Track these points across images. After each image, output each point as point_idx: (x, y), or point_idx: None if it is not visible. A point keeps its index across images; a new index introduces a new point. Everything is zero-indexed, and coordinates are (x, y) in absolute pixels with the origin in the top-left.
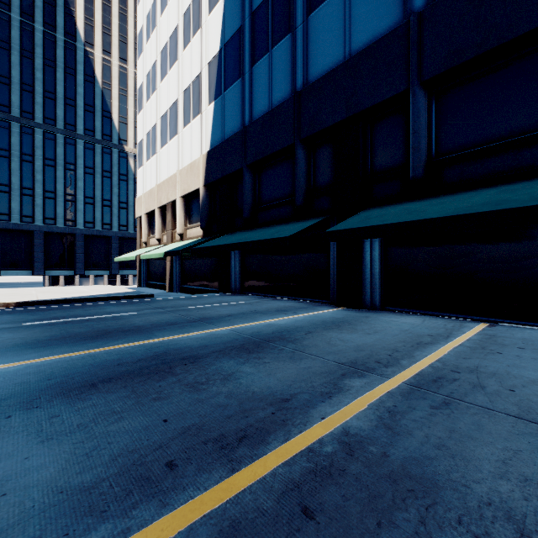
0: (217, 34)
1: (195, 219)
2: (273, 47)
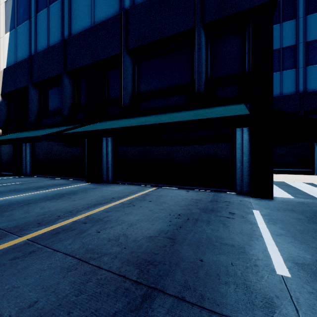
0: None
1: None
2: (50, 4)
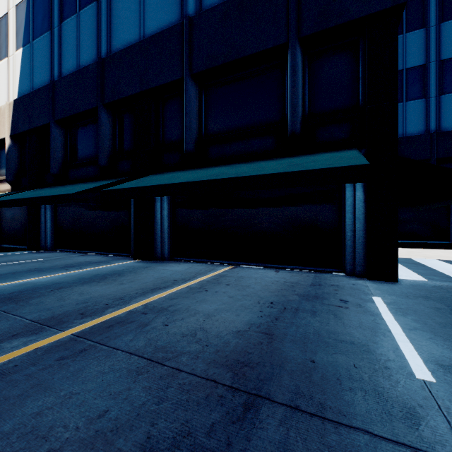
0: None
1: (3, 172)
2: (81, 9)
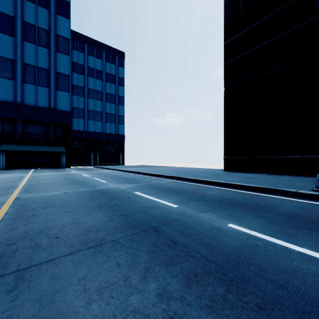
0: None
1: None
2: None
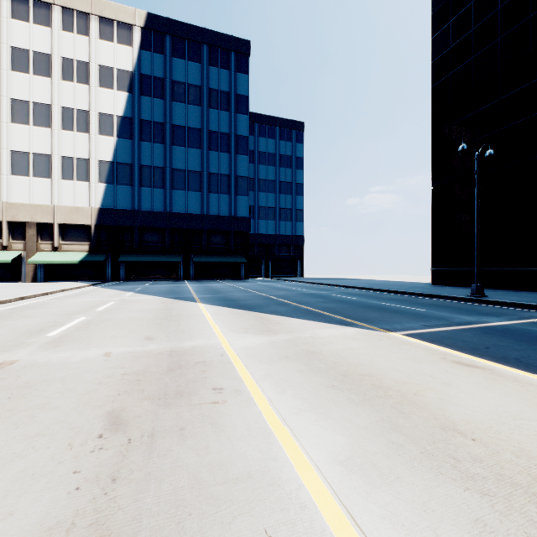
0: (109, 152)
1: (73, 239)
2: (154, 188)
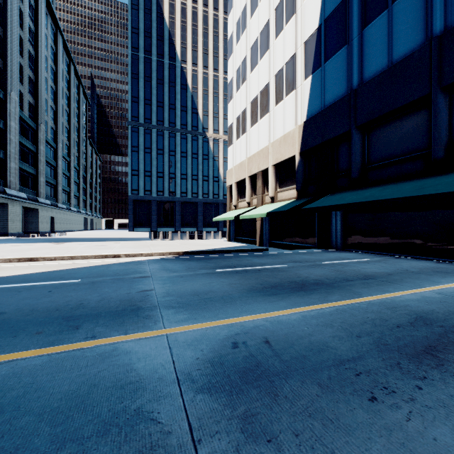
0: (315, 13)
1: (286, 184)
2: (394, 1)
